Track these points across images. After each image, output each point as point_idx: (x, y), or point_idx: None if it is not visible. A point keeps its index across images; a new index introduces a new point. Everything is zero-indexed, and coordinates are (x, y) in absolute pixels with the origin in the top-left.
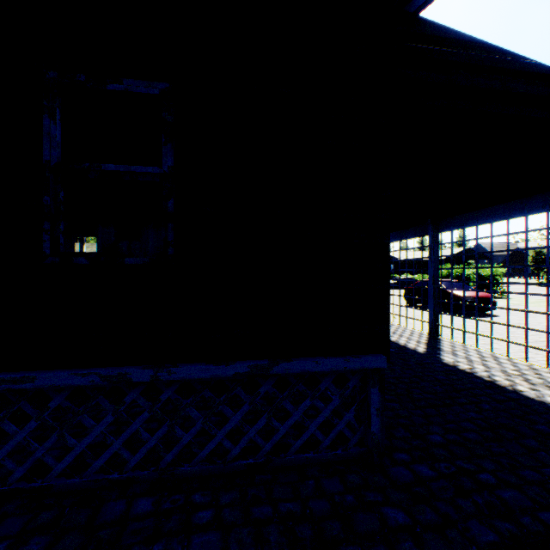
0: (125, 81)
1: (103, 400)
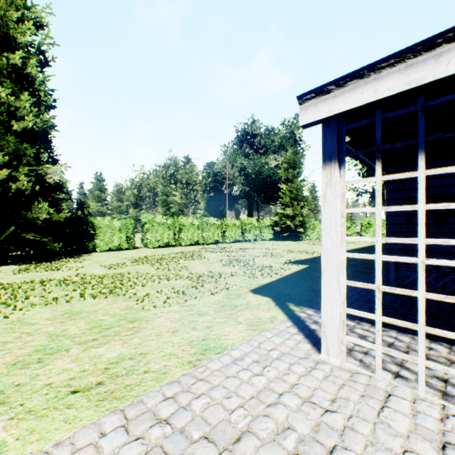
0: None
1: None
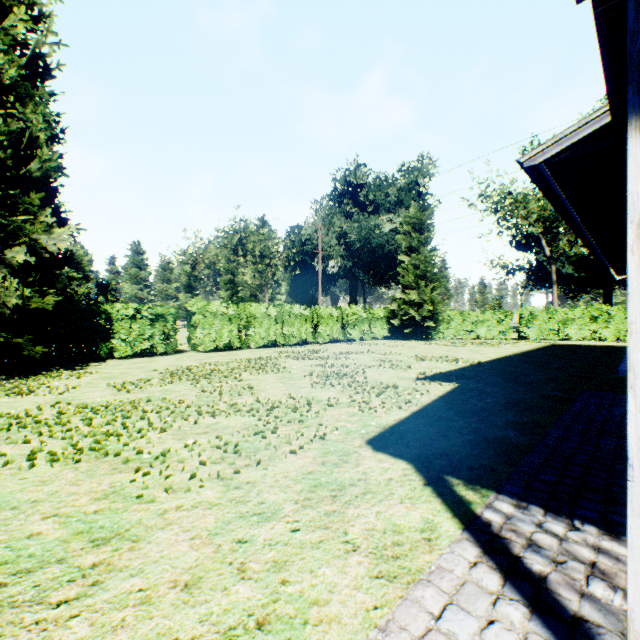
0: None
1: None
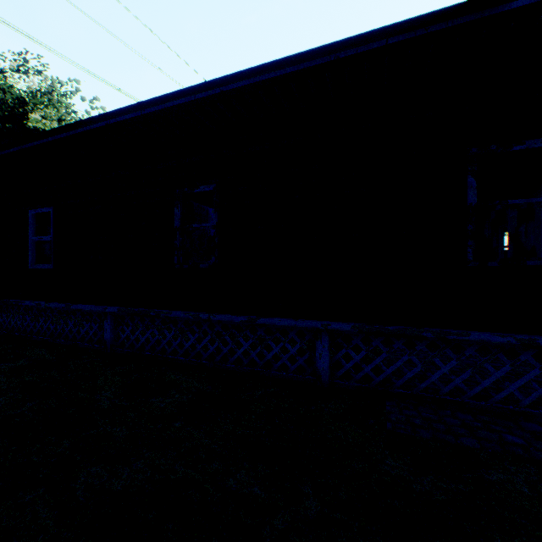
0: (527, 142)
1: (501, 356)
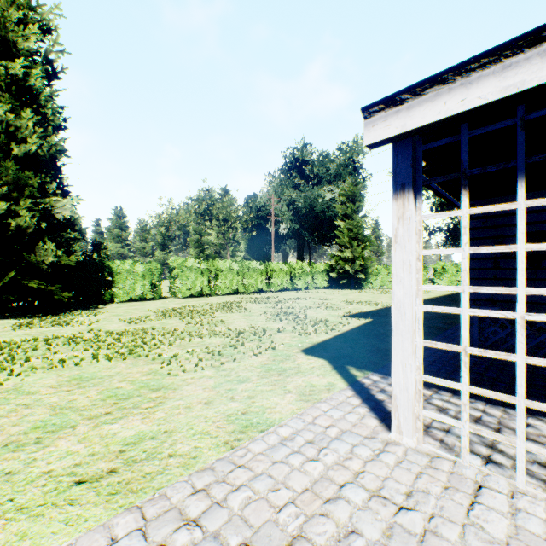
0: None
1: None
